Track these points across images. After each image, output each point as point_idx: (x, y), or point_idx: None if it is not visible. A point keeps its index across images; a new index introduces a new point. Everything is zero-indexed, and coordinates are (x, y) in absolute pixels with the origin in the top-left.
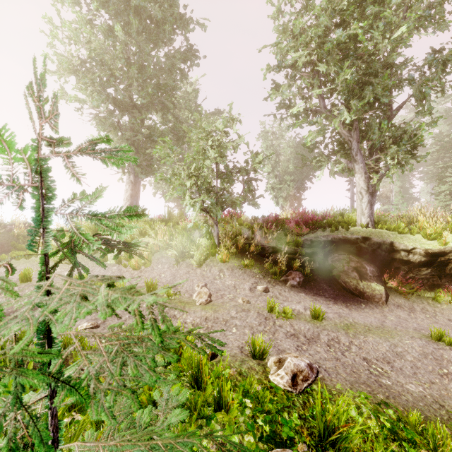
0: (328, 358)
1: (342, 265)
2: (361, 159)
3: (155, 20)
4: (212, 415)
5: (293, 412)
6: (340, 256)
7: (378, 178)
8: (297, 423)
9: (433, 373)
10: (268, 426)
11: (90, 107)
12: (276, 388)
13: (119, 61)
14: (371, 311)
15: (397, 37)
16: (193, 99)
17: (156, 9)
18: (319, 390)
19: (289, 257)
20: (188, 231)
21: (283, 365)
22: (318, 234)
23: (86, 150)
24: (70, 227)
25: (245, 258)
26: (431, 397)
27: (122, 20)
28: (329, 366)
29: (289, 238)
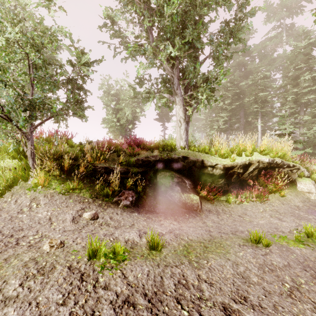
0: None
1: (169, 181)
2: (180, 93)
3: None
4: None
5: None
6: (165, 174)
7: (192, 110)
8: None
9: (284, 295)
10: None
11: None
12: None
13: None
14: (194, 220)
15: None
16: None
17: None
18: None
19: (122, 177)
20: None
21: None
22: (148, 154)
23: None
24: None
25: (72, 180)
26: None
27: None
28: None
29: (122, 158)
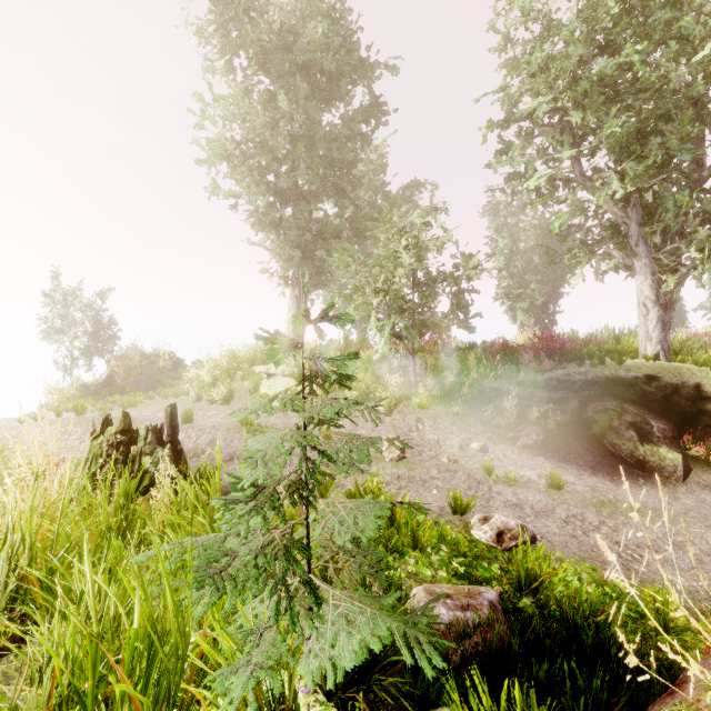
0: (560, 533)
1: (610, 419)
2: (645, 251)
3: (328, 72)
4: (405, 552)
5: (494, 564)
6: (606, 405)
7: (676, 281)
8: (497, 572)
9: None
10: (463, 569)
11: (246, 202)
12: (477, 541)
13: (283, 140)
14: (654, 490)
15: (704, 57)
16: (378, 169)
17: (329, 60)
18: (520, 536)
19: (523, 404)
20: (373, 364)
21: (489, 522)
22: (569, 370)
23: (323, 316)
24: (318, 366)
25: (454, 403)
26: (705, 594)
27: (286, 84)
28: (557, 540)
29: (522, 375)
